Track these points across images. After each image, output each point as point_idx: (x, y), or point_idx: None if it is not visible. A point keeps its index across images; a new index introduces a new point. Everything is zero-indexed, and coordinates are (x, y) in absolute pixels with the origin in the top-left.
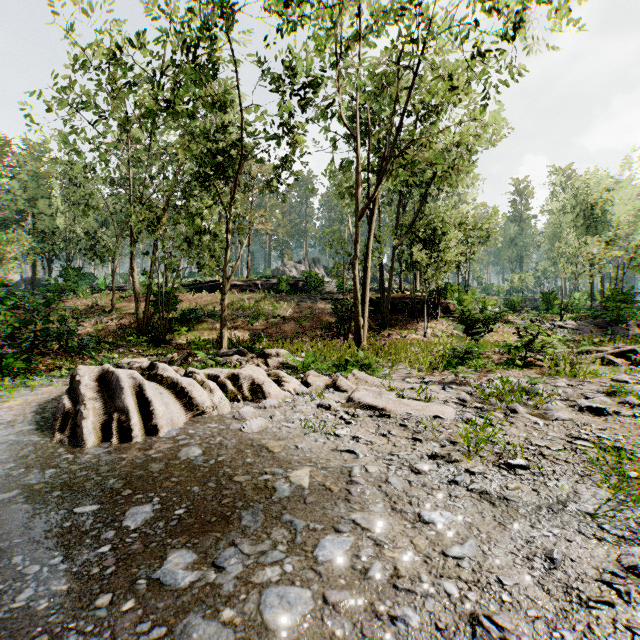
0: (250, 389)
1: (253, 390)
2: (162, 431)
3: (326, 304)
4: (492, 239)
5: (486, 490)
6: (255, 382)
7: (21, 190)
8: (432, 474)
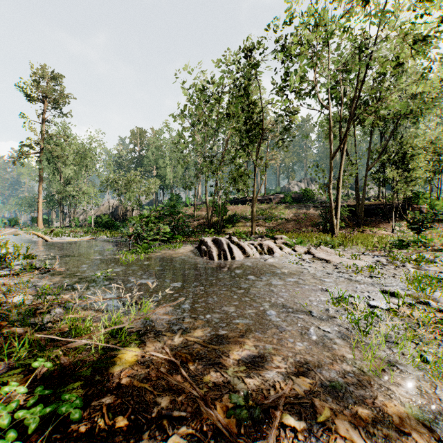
0: (267, 250)
1: (268, 250)
2: (236, 259)
3: (316, 210)
4: None
5: (351, 279)
6: (269, 247)
7: (152, 156)
8: (334, 274)
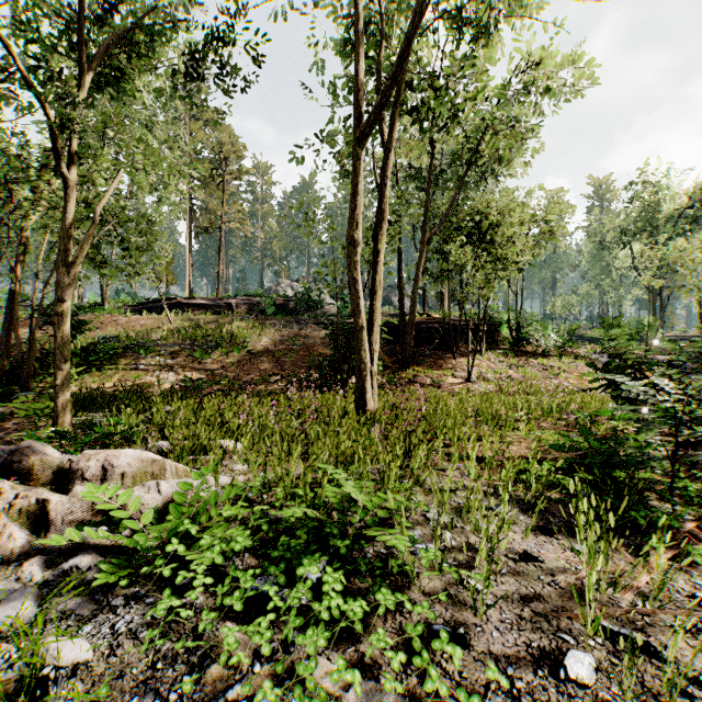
0: None
1: None
2: None
3: (321, 331)
4: (555, 239)
5: None
6: None
7: None
8: None
